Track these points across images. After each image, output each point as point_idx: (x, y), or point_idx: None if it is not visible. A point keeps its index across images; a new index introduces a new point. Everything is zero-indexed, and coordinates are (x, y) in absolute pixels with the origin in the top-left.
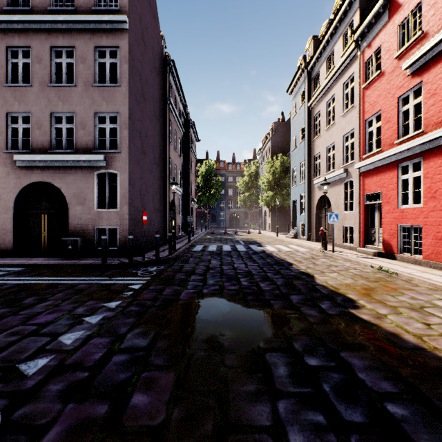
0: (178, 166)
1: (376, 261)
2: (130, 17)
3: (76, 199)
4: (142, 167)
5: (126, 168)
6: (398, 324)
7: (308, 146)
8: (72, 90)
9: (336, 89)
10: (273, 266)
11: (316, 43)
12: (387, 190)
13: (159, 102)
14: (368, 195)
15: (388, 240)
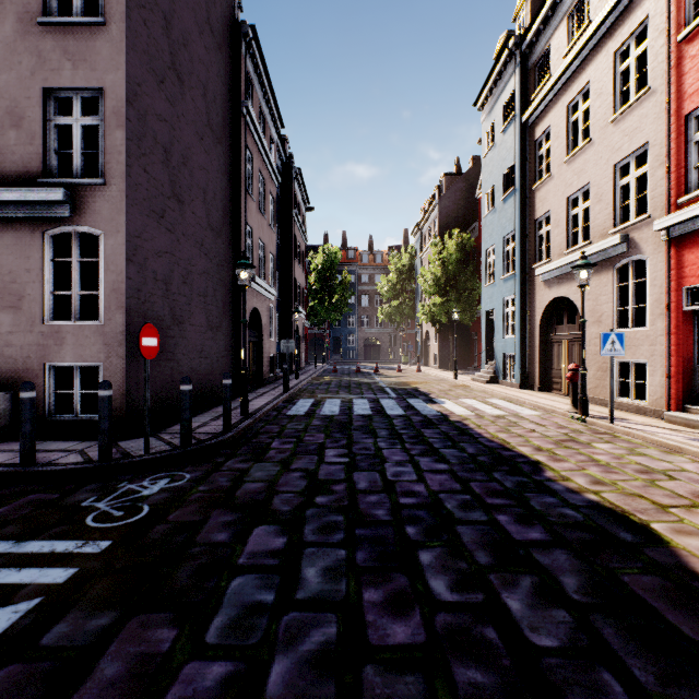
0: (268, 246)
1: None
2: None
3: None
4: (173, 229)
5: (119, 221)
6: None
7: (522, 202)
8: None
9: (595, 68)
10: (492, 473)
11: None
12: None
13: (223, 105)
14: (691, 289)
15: None
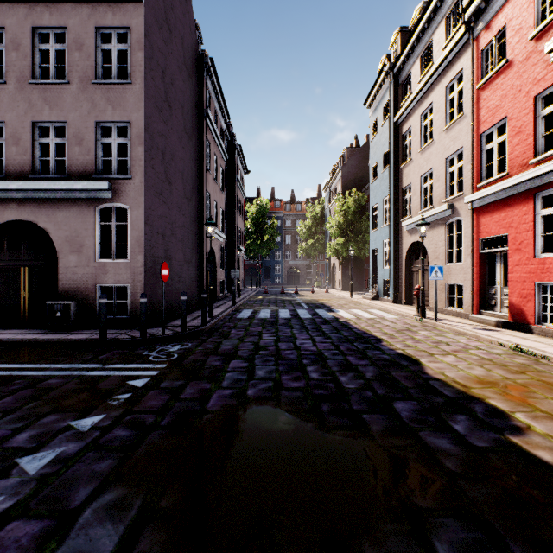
0: (219, 204)
1: (504, 335)
2: None
3: (69, 245)
4: (166, 201)
5: (140, 200)
6: None
7: (394, 176)
8: (64, 89)
9: (436, 94)
10: (353, 343)
11: (405, 36)
12: (517, 231)
13: (192, 114)
14: (485, 239)
15: (519, 304)
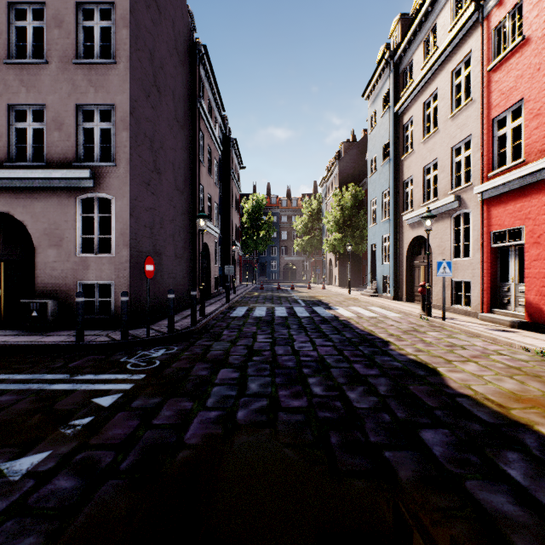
0: (214, 198)
1: (524, 337)
2: None
3: (47, 238)
4: (155, 192)
5: (124, 190)
6: None
7: (394, 168)
8: (42, 70)
9: (440, 80)
10: (358, 347)
11: (405, 24)
12: (536, 223)
13: (185, 103)
14: (496, 233)
15: (537, 303)
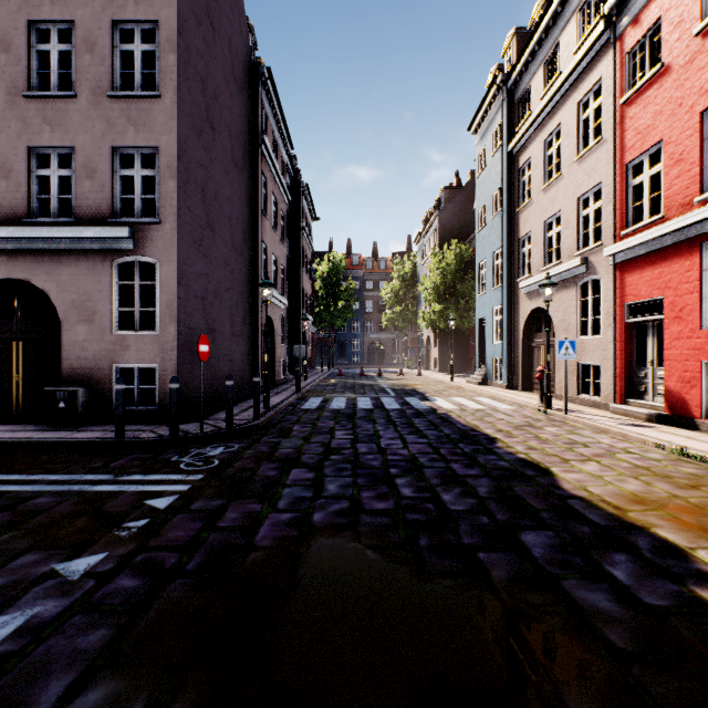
0: (279, 259)
1: (661, 433)
2: None
3: (76, 312)
4: (207, 254)
5: (172, 252)
6: None
7: (508, 222)
8: (70, 104)
9: (564, 114)
10: (458, 444)
11: (522, 39)
12: (677, 294)
13: (244, 141)
14: (631, 305)
15: (679, 392)
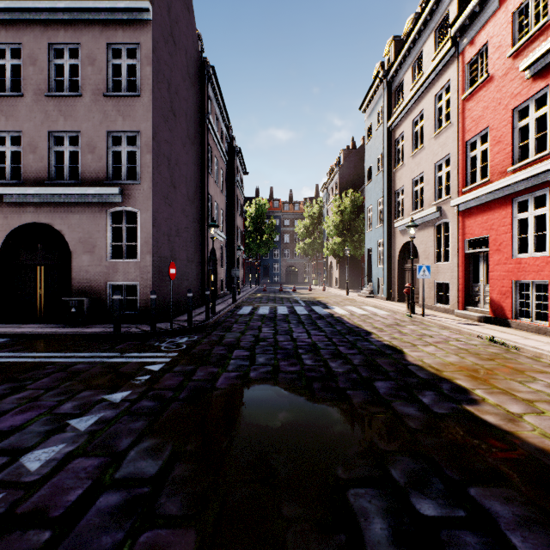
0: (220, 205)
1: (484, 329)
2: (155, 4)
3: (82, 246)
4: (171, 204)
5: (148, 204)
6: (544, 431)
7: (387, 179)
8: (77, 101)
9: (426, 103)
10: (345, 336)
11: (398, 45)
12: (497, 233)
13: (195, 120)
14: (470, 240)
15: (498, 301)
